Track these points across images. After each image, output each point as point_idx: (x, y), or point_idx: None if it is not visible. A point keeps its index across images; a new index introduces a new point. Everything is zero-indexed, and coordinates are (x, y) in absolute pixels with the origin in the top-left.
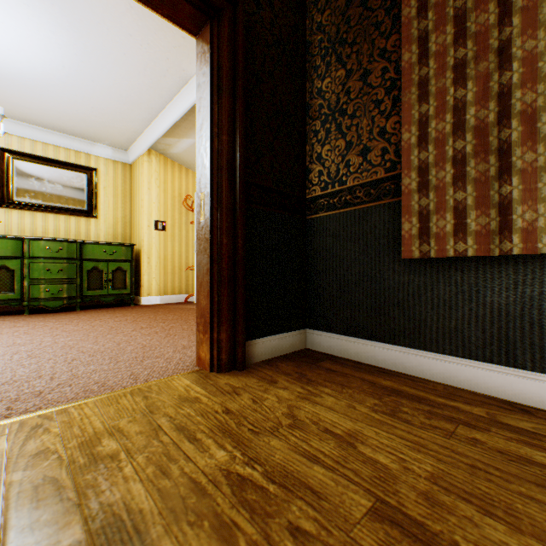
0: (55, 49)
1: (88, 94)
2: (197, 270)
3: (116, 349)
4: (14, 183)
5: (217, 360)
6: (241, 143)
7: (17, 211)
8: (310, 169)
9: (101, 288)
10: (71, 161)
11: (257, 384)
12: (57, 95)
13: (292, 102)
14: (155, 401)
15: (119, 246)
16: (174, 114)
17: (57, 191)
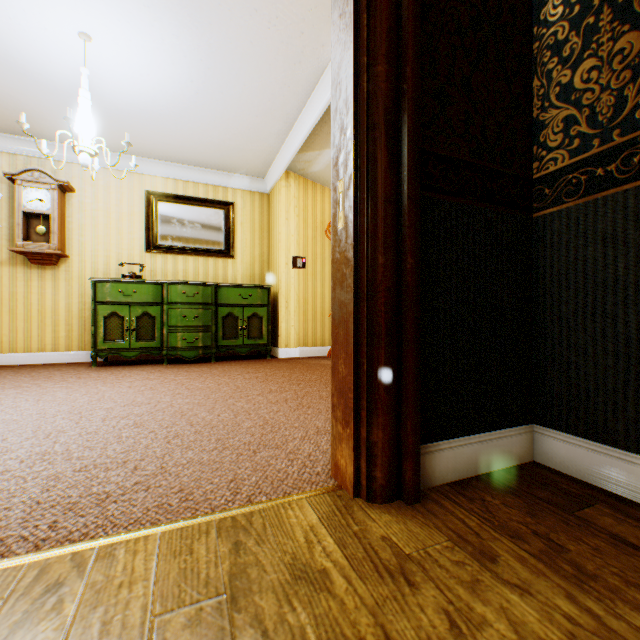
0: (181, 59)
1: (218, 112)
2: (332, 315)
3: (229, 424)
4: (158, 227)
5: (365, 478)
6: (411, 74)
7: (161, 255)
8: (543, 121)
9: (235, 337)
10: (209, 197)
11: (449, 556)
12: (190, 120)
13: (504, 1)
14: (248, 563)
15: (254, 289)
16: (312, 116)
17: (196, 231)
